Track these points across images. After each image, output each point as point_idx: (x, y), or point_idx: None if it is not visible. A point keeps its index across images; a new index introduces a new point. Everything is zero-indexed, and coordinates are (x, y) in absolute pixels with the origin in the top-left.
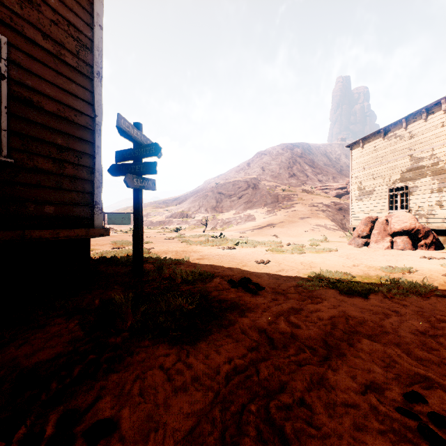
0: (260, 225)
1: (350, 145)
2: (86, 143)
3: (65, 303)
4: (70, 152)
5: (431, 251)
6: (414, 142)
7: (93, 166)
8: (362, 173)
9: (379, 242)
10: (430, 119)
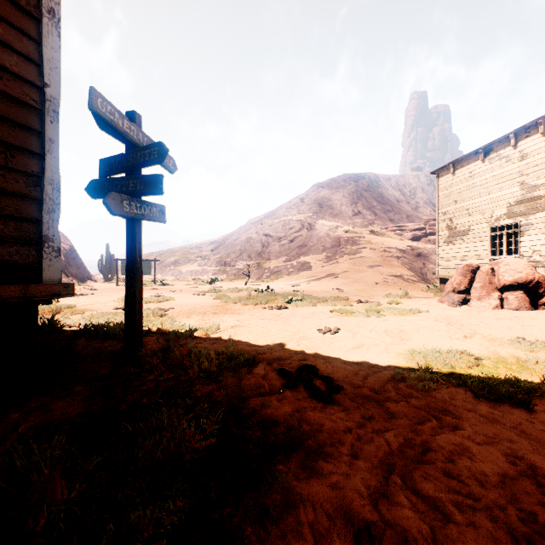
0: (317, 275)
1: (437, 172)
2: (24, 130)
3: None
4: None
5: None
6: (527, 164)
7: (41, 174)
8: (452, 207)
9: (483, 299)
10: None
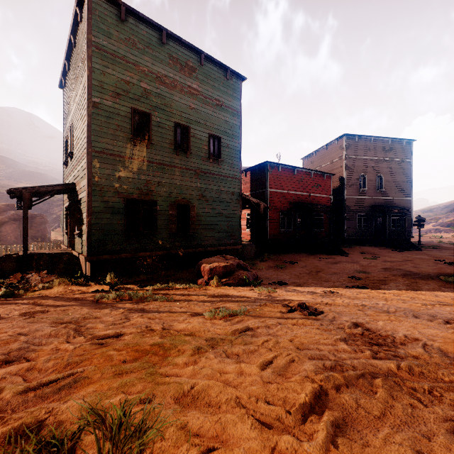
0: None
1: None
2: (410, 223)
3: None
4: (408, 225)
5: None
6: None
7: (411, 226)
8: None
9: None
10: None
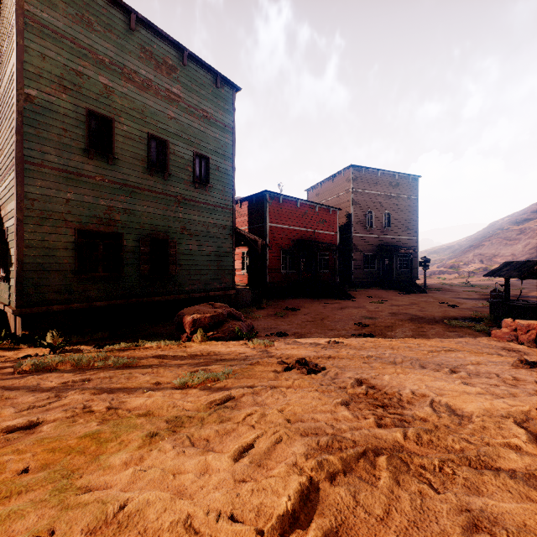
0: None
1: None
2: (416, 264)
3: None
4: (414, 266)
5: None
6: None
7: (417, 268)
8: None
9: None
10: None
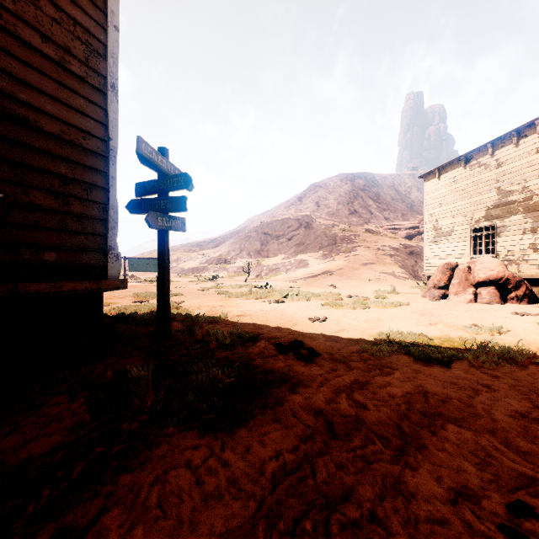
0: (314, 272)
1: (424, 176)
2: (97, 173)
3: (69, 375)
4: (76, 184)
5: (523, 305)
6: (503, 172)
7: (107, 202)
8: (438, 209)
9: (460, 294)
10: (522, 144)
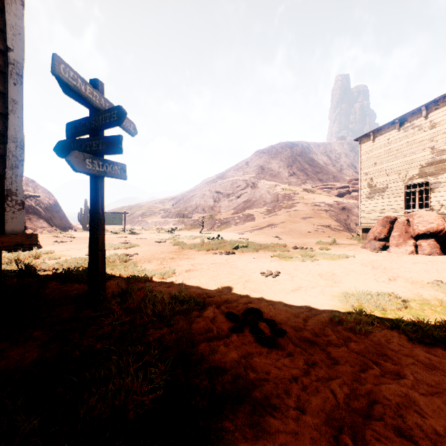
0: (260, 225)
1: (359, 139)
2: None
3: None
4: None
5: None
6: (437, 132)
7: (4, 132)
8: (372, 168)
9: (400, 245)
10: None
